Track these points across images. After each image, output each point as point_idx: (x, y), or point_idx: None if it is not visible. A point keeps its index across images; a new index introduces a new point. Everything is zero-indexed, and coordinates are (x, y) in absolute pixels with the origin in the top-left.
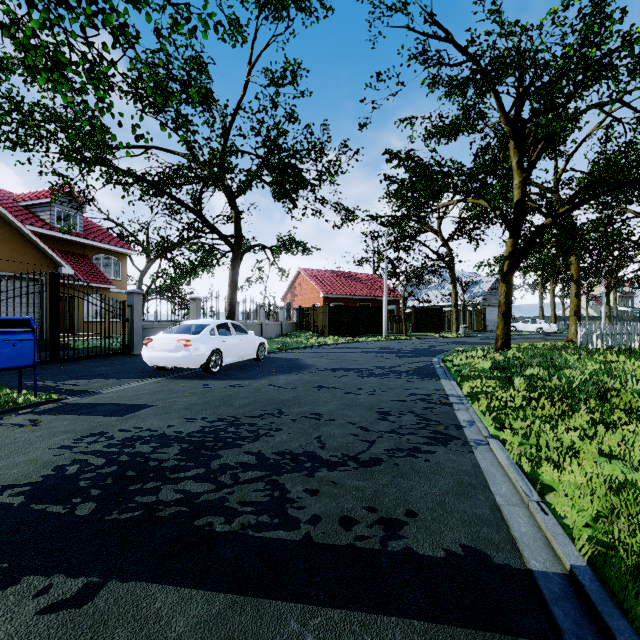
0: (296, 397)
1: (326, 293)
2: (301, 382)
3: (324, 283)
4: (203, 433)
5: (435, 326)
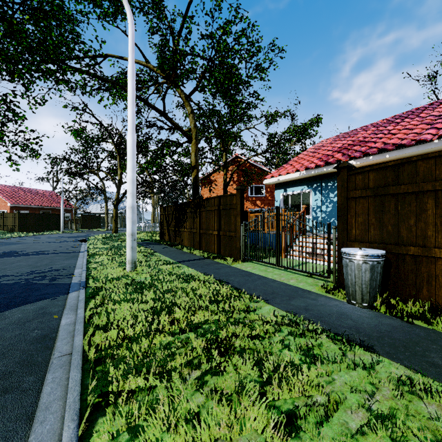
0: (28, 247)
1: (13, 203)
2: (25, 245)
3: (10, 196)
4: (6, 252)
5: (96, 225)
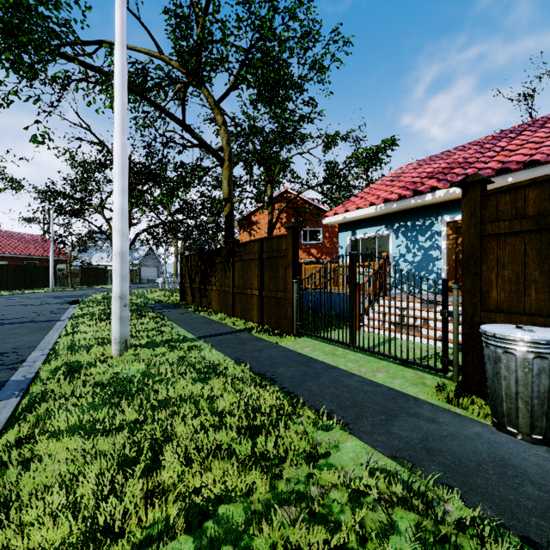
0: None
1: None
2: None
3: None
4: None
5: (100, 280)
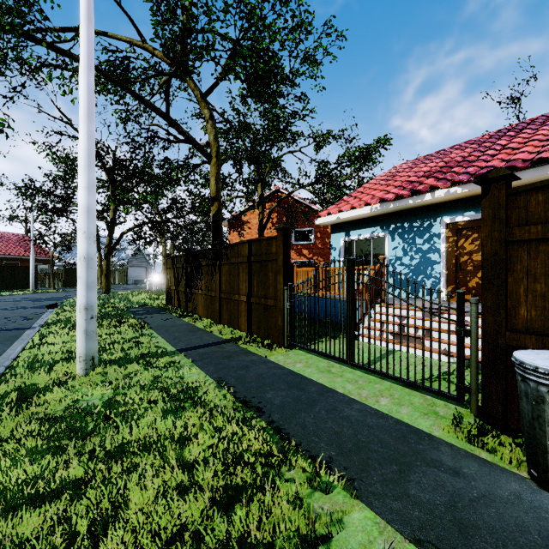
0: None
1: None
2: None
3: None
4: None
5: None
